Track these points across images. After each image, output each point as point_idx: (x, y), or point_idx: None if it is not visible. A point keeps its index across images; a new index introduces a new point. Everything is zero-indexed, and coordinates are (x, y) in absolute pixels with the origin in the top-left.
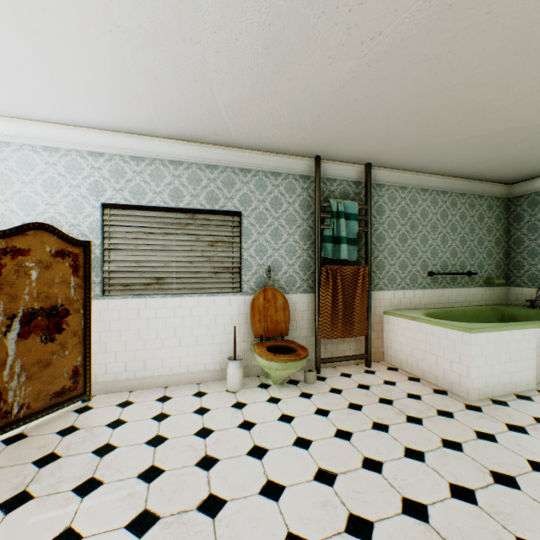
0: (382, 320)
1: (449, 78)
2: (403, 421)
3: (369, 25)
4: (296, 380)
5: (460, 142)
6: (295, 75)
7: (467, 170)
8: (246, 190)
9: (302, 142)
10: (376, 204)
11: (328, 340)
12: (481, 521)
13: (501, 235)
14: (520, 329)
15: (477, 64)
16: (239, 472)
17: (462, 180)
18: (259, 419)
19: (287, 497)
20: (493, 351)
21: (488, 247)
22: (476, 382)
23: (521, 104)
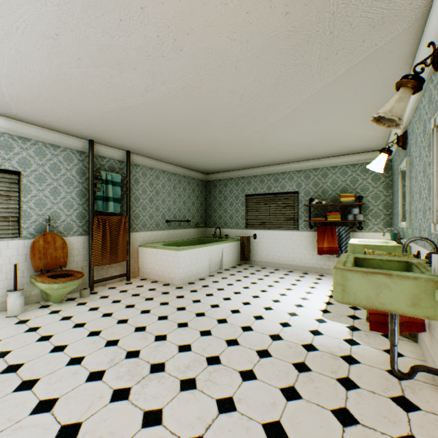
0: (139, 250)
1: (164, 126)
2: (144, 301)
3: (119, 96)
4: (74, 297)
5: (177, 151)
6: (75, 99)
7: (185, 164)
8: (26, 154)
9: (79, 130)
10: (135, 177)
11: (100, 267)
12: (167, 323)
13: (203, 200)
14: (202, 247)
15: (174, 125)
16: (32, 350)
17: (184, 169)
18: (44, 324)
19: (70, 347)
20: (190, 259)
21: (198, 207)
22: (182, 275)
23: (197, 143)
